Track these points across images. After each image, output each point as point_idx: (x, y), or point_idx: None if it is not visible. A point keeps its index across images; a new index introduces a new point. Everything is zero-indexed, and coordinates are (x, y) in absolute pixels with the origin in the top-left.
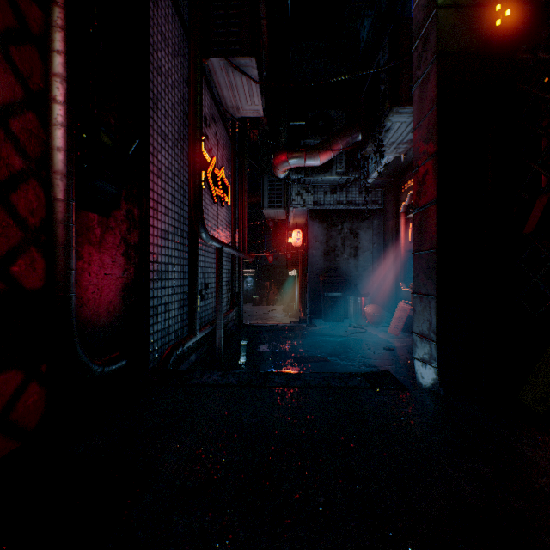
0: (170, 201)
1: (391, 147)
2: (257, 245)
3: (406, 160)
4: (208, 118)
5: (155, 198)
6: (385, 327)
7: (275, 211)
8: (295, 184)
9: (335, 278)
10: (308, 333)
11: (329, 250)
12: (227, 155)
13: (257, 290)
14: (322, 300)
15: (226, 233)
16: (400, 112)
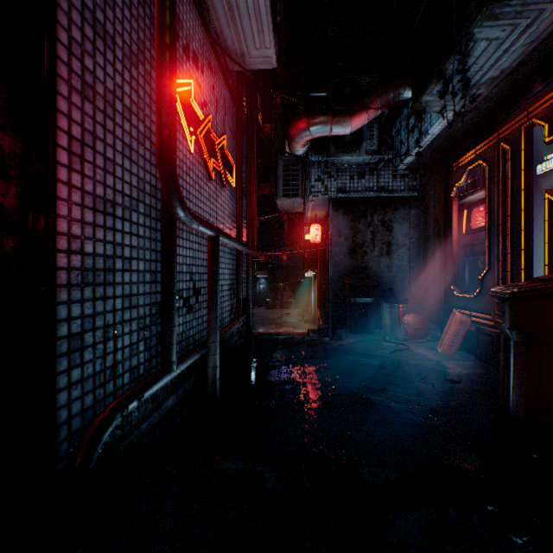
0: (119, 151)
1: (459, 94)
2: (270, 245)
3: (463, 125)
4: (200, 58)
5: (74, 134)
6: (430, 343)
7: (290, 202)
8: (314, 167)
9: (364, 280)
10: (334, 351)
11: (356, 246)
12: (230, 123)
13: (270, 292)
14: (348, 307)
15: (229, 223)
16: (495, 14)
